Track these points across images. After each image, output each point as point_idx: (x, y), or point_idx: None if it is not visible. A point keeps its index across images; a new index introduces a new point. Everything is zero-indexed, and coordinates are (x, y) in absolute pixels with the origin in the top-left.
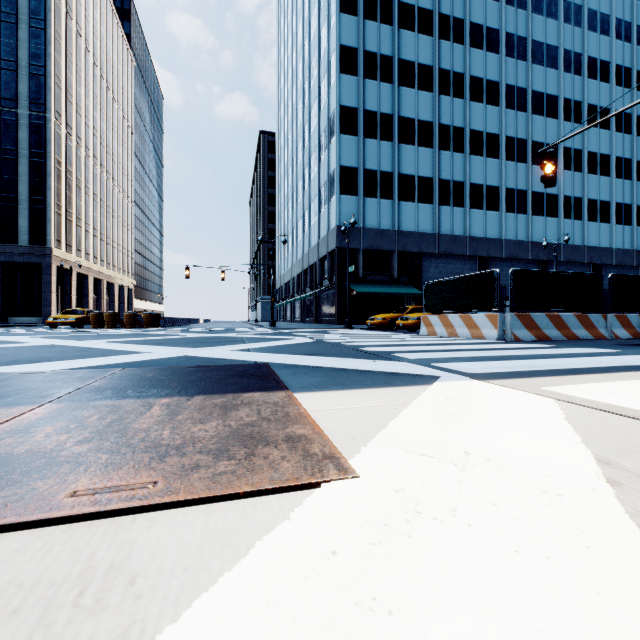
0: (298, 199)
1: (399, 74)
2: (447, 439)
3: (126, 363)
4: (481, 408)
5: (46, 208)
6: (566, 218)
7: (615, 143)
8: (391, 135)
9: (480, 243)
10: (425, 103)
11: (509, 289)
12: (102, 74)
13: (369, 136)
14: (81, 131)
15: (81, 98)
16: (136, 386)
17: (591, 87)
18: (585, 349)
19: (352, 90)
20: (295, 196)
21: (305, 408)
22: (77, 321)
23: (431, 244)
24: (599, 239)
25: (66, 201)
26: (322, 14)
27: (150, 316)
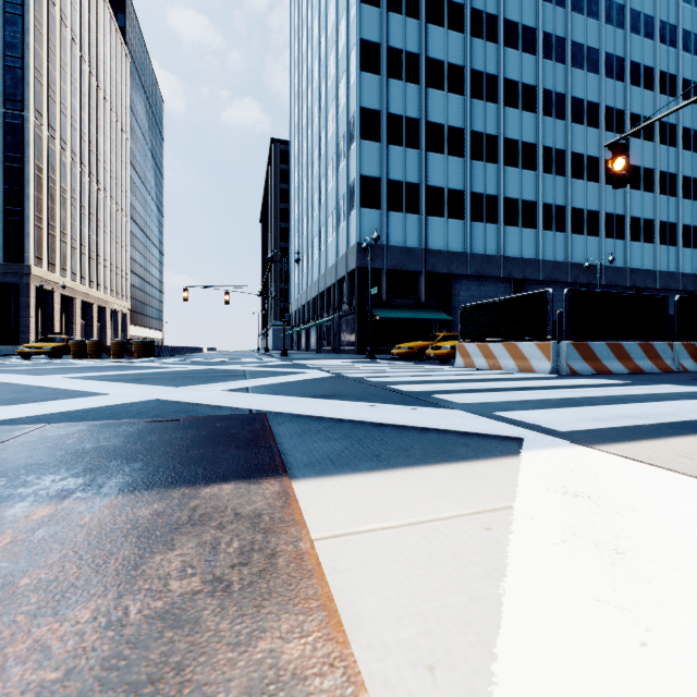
0: (314, 214)
1: (427, 74)
2: (693, 691)
3: (63, 413)
4: (655, 529)
5: (24, 220)
6: (608, 237)
7: (659, 156)
8: (418, 142)
9: (515, 264)
10: (455, 107)
11: (564, 313)
12: (91, 70)
13: (393, 143)
14: (66, 134)
15: (66, 96)
16: (26, 467)
17: (634, 95)
18: (670, 387)
19: (374, 90)
20: (310, 210)
21: (313, 529)
22: (54, 350)
23: (462, 264)
24: (642, 261)
25: (48, 213)
26: (340, 5)
27: (142, 344)
